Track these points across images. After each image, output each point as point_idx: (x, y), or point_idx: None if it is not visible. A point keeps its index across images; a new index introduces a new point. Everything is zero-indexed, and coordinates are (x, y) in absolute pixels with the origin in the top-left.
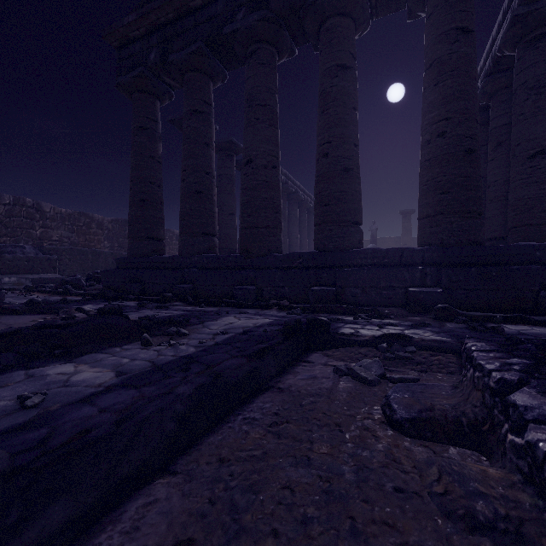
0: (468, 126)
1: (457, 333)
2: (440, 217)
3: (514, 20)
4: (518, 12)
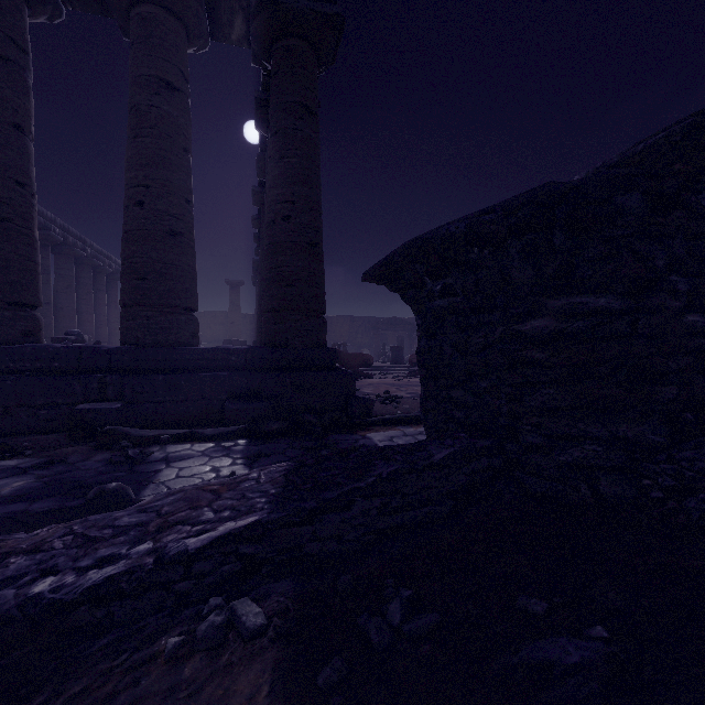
0: (172, 203)
1: (74, 473)
2: (136, 310)
3: (258, 101)
4: (259, 95)
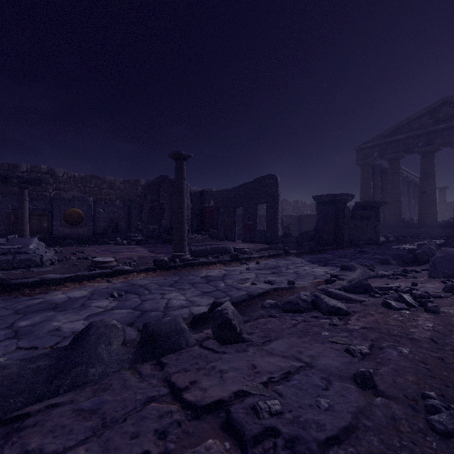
0: None
1: None
2: None
3: None
4: None
